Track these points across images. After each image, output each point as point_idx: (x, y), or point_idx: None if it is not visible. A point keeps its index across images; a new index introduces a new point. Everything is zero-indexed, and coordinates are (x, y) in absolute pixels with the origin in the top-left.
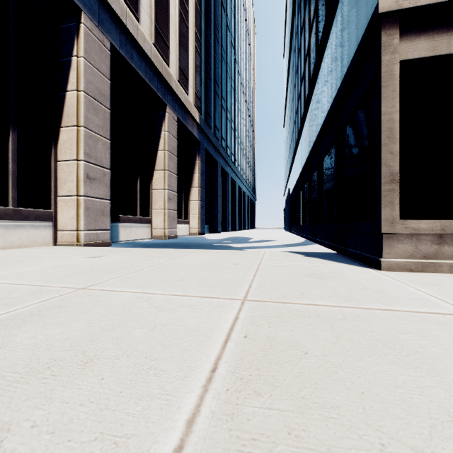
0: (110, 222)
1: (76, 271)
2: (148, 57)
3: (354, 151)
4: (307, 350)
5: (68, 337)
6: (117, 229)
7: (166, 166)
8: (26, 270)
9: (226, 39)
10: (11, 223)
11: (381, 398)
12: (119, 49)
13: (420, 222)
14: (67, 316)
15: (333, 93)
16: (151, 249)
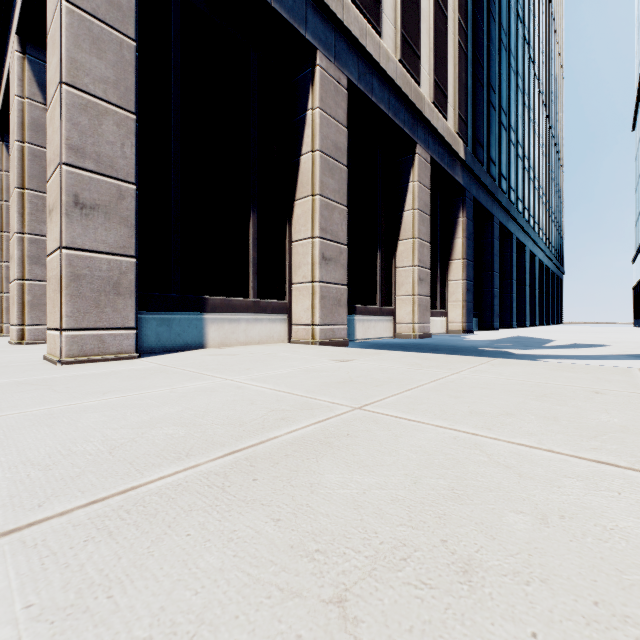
0: (346, 314)
1: (333, 379)
2: (392, 82)
3: None
4: None
5: (394, 498)
6: (352, 324)
7: (416, 232)
8: (278, 372)
9: (508, 11)
10: (251, 316)
11: None
12: (357, 83)
13: None
14: (367, 454)
15: None
16: (409, 353)
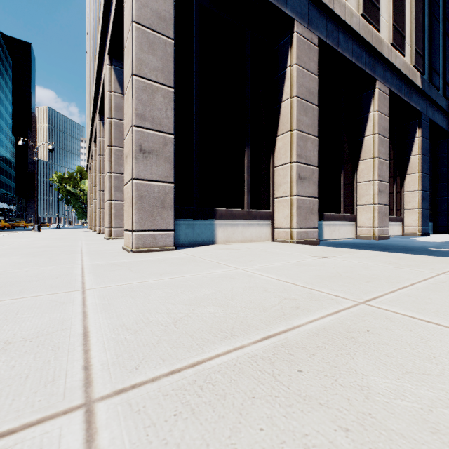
0: (317, 220)
1: (324, 273)
2: (355, 33)
3: None
4: None
5: None
6: (320, 227)
7: (375, 153)
8: (275, 264)
9: None
10: (246, 222)
11: None
12: (326, 39)
13: None
14: (403, 357)
15: None
16: (380, 253)
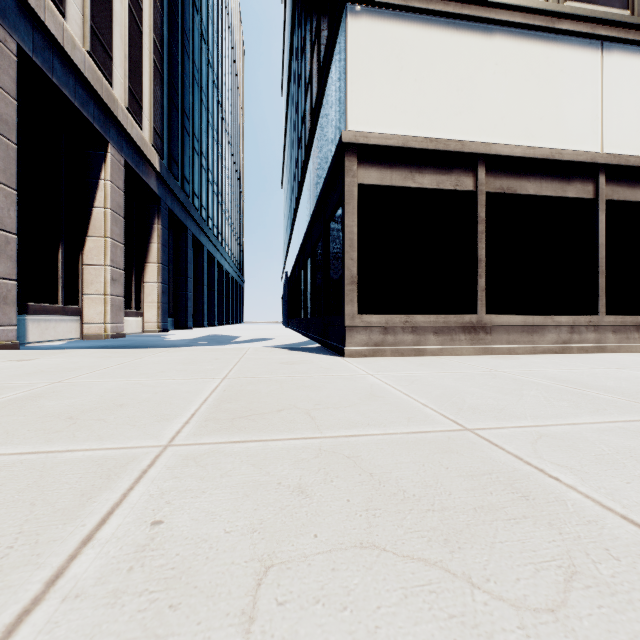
0: (16, 314)
1: (22, 372)
2: (79, 71)
3: (335, 248)
4: (261, 391)
5: (91, 401)
6: (23, 325)
7: (108, 232)
8: None
9: (201, 53)
10: None
11: (287, 398)
12: (33, 54)
13: (372, 317)
14: (72, 395)
15: (321, 184)
16: (100, 350)
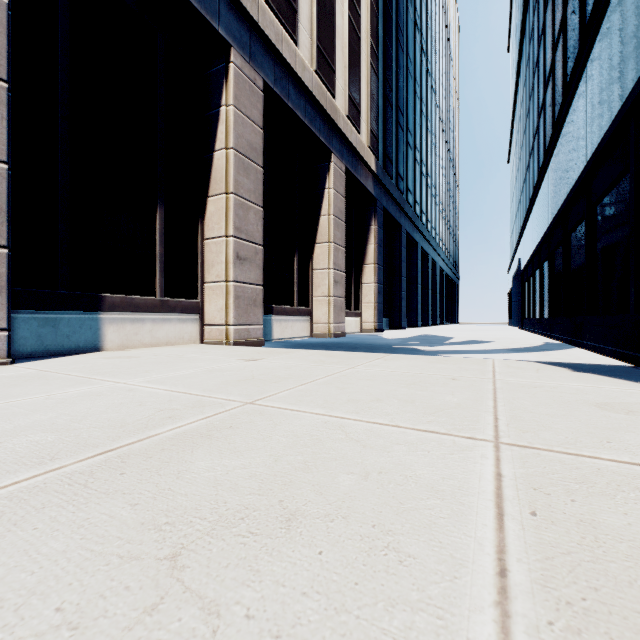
0: (262, 315)
1: (235, 378)
2: (308, 91)
3: None
4: None
5: (253, 475)
6: (269, 324)
7: (331, 237)
8: (180, 373)
9: (414, 43)
10: (158, 316)
11: None
12: (274, 86)
13: None
14: (243, 442)
15: (625, 86)
16: (318, 351)
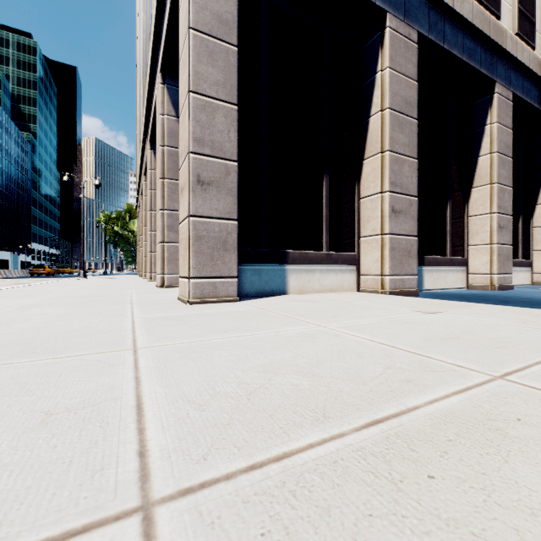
0: (416, 265)
1: (434, 334)
2: (466, 23)
3: None
4: None
5: None
6: (420, 274)
7: (494, 177)
8: (366, 321)
9: None
10: (324, 267)
11: None
12: (428, 34)
13: None
14: None
15: None
16: (506, 307)
